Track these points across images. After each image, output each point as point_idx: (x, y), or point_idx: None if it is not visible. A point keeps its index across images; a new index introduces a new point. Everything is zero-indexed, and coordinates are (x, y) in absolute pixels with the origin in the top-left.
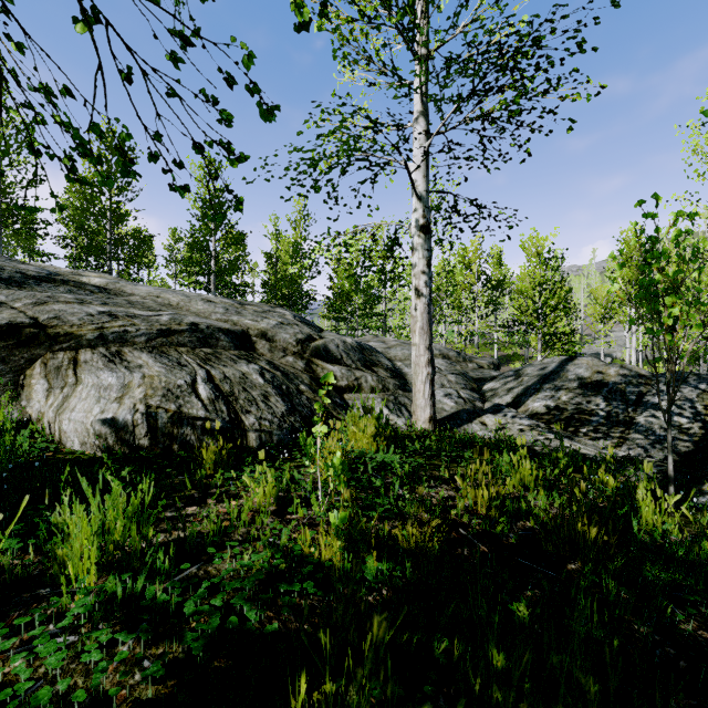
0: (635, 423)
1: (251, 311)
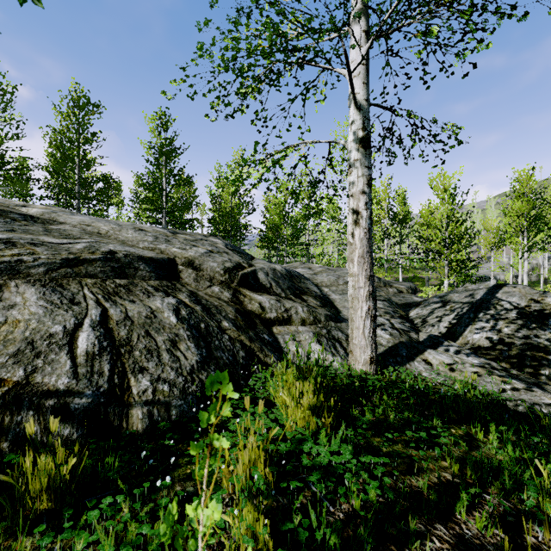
0: None
1: (181, 239)
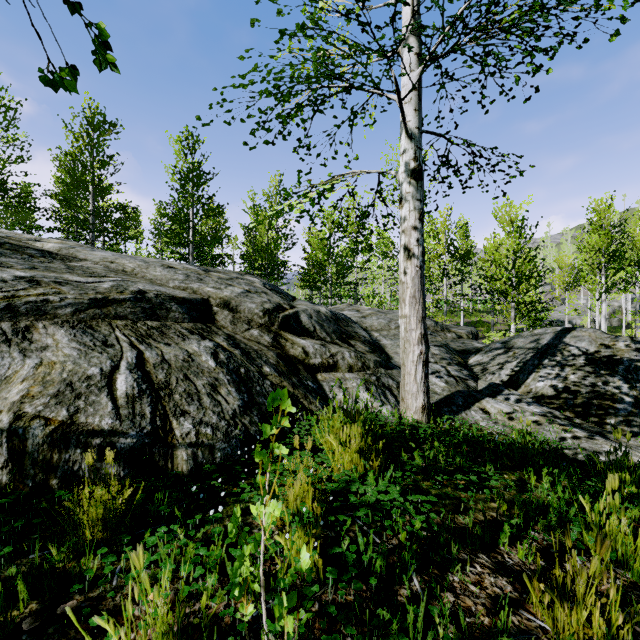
0: None
1: (215, 278)
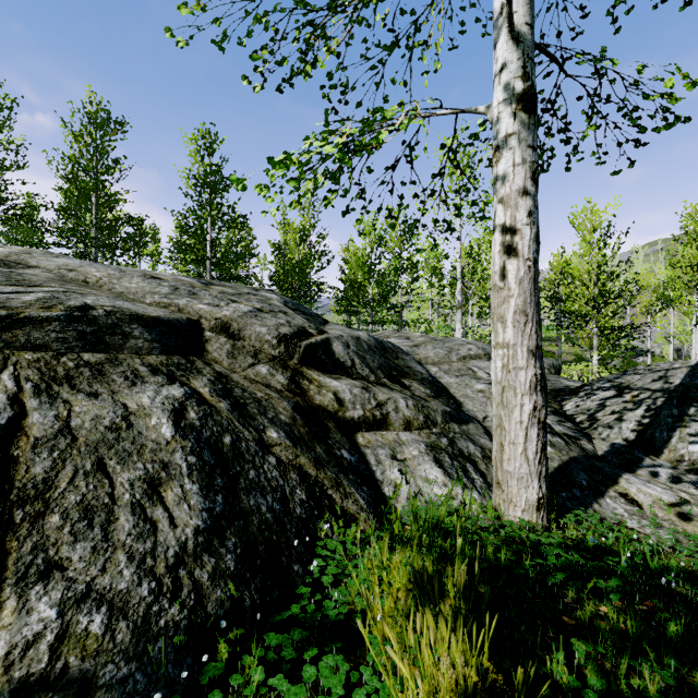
0: None
1: (214, 292)
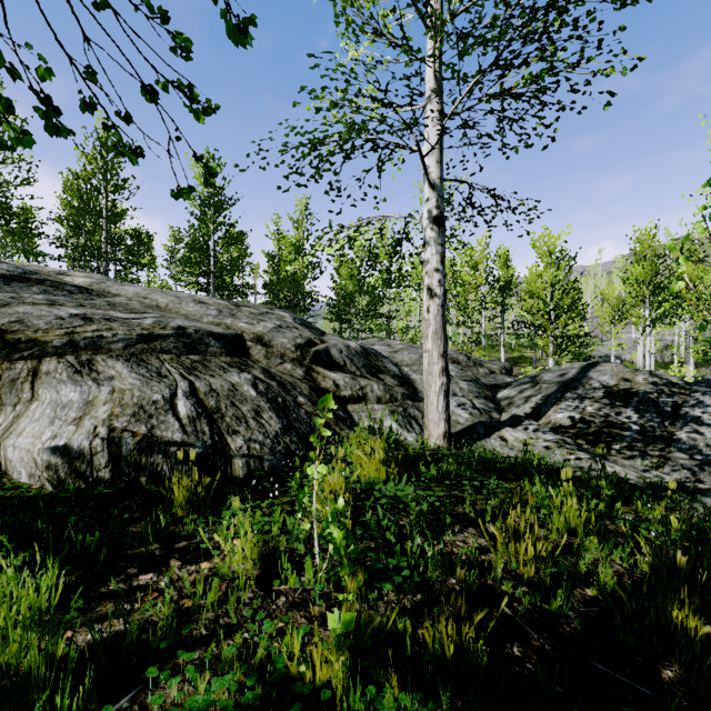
0: (676, 439)
1: (247, 313)
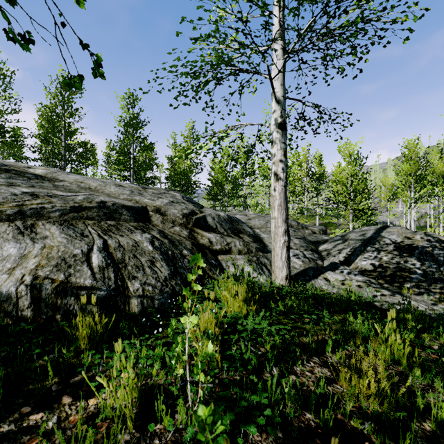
0: None
1: (150, 193)
